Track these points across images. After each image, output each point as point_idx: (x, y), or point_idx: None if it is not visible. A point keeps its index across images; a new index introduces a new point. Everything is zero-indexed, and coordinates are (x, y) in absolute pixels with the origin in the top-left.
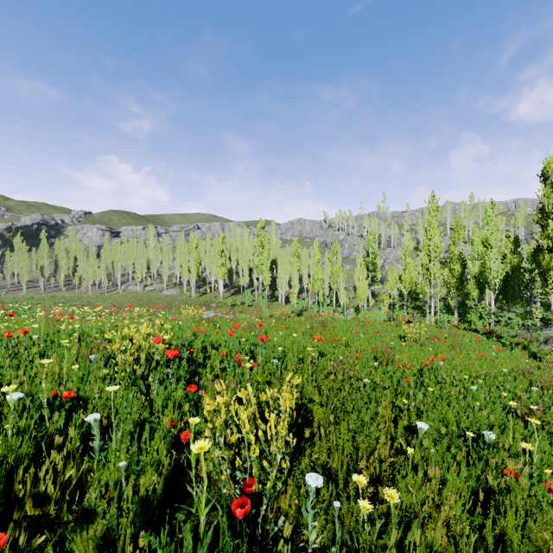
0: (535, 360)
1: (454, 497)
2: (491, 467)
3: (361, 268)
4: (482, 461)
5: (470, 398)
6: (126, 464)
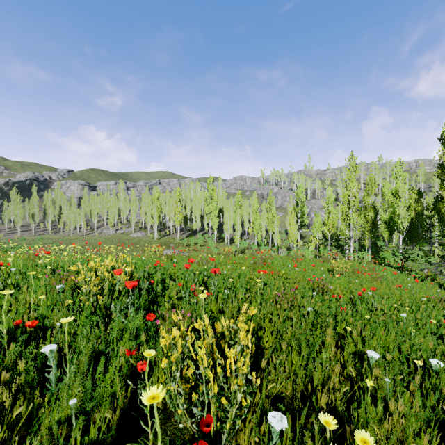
0: (443, 290)
1: (427, 438)
2: (444, 396)
3: (292, 215)
4: (438, 392)
5: (402, 325)
6: (80, 398)
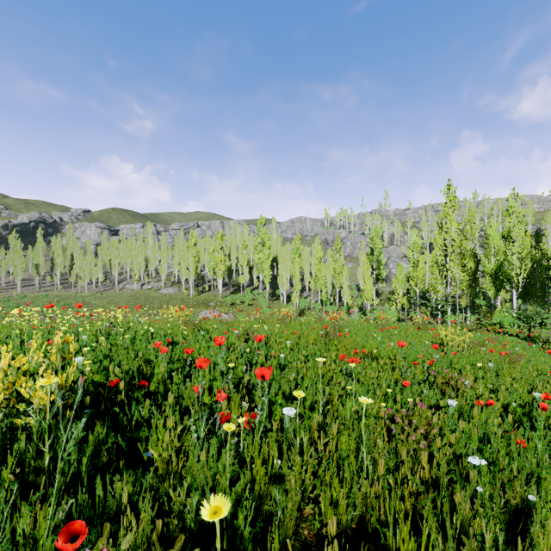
0: None
1: None
2: None
3: (366, 265)
4: None
5: None
6: None
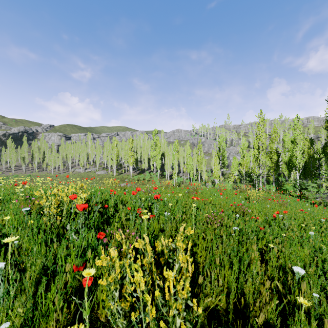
0: None
1: None
2: None
3: (216, 157)
4: None
5: (312, 241)
6: (22, 316)
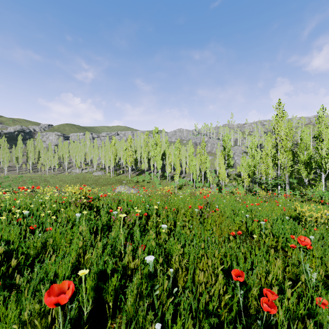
0: None
1: None
2: None
3: (221, 157)
4: None
5: None
6: None
